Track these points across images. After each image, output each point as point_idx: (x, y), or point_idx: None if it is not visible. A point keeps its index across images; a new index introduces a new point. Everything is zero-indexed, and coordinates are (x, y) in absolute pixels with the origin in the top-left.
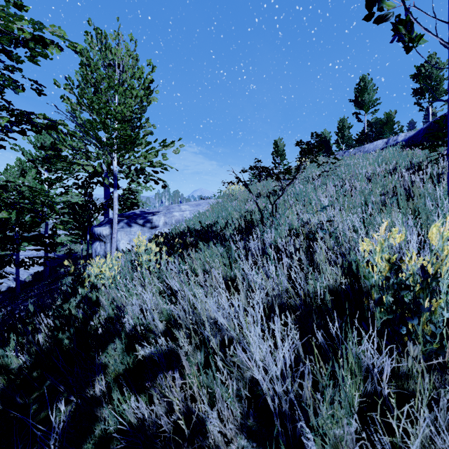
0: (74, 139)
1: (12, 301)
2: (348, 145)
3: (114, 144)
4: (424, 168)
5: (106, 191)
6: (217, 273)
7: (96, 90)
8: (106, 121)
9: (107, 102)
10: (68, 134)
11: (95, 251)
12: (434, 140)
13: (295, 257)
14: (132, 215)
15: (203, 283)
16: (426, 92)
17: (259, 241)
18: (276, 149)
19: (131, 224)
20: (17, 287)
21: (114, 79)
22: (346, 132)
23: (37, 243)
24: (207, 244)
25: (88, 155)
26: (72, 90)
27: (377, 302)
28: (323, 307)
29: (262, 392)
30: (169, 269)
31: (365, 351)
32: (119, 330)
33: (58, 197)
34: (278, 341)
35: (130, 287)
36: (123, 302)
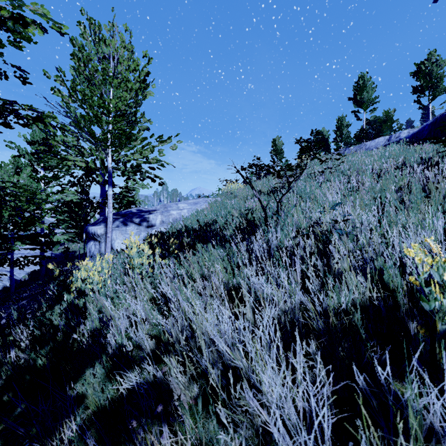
0: (65, 134)
1: (3, 303)
2: (346, 144)
3: (108, 139)
4: (434, 164)
5: (102, 189)
6: (217, 279)
7: (89, 82)
8: (99, 114)
9: (101, 95)
10: (58, 127)
11: (89, 251)
12: (440, 136)
13: (310, 263)
14: (129, 214)
15: (201, 290)
16: (426, 89)
17: (264, 243)
18: (274, 147)
19: (127, 222)
20: (12, 287)
21: (107, 71)
22: (344, 130)
23: (32, 242)
24: (205, 245)
25: (81, 151)
26: (64, 83)
27: (443, 334)
28: (349, 327)
29: (277, 444)
30: (163, 274)
31: (426, 403)
32: (101, 351)
33: (52, 195)
34: (299, 378)
35: (121, 293)
36: (109, 314)
